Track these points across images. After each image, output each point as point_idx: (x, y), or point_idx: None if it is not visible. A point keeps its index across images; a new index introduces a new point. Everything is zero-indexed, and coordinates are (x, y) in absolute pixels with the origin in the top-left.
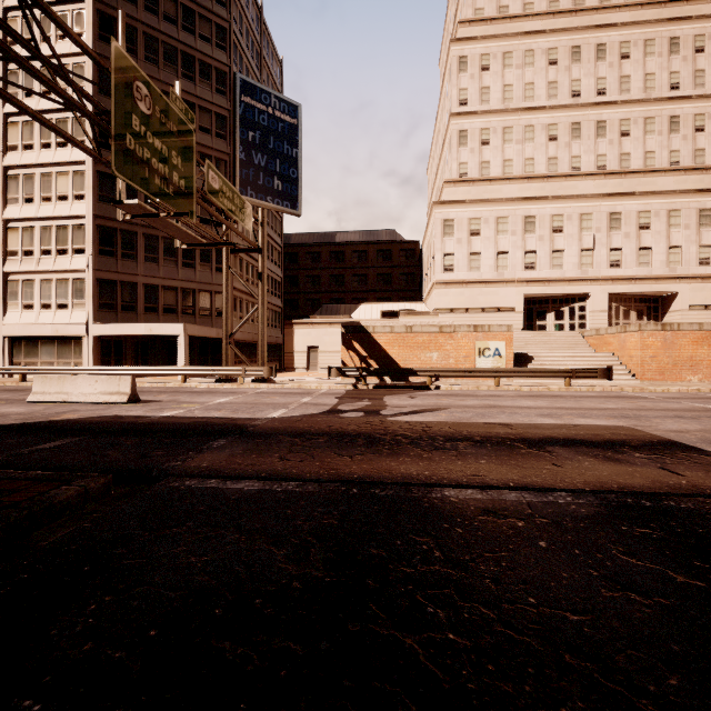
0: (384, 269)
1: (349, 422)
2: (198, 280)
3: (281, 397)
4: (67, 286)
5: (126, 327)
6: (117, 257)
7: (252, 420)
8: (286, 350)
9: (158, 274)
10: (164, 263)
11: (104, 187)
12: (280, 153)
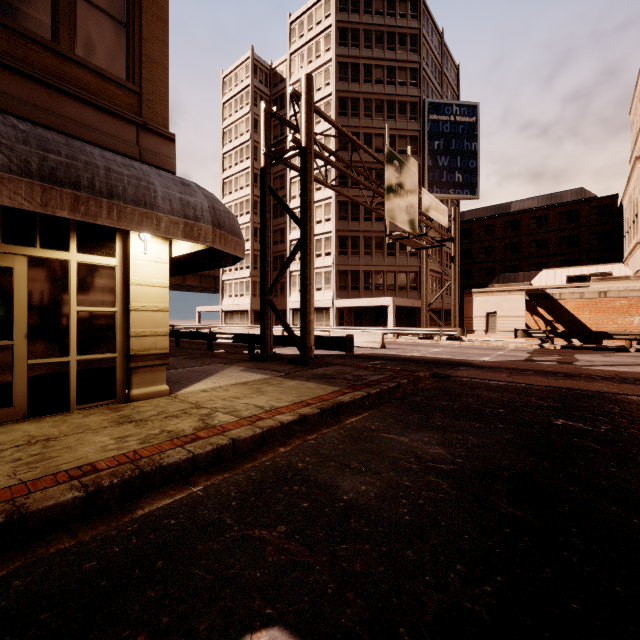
0: (569, 231)
1: (546, 366)
2: (397, 264)
3: (478, 350)
4: (321, 276)
5: (355, 301)
6: (348, 255)
7: (471, 361)
8: (465, 315)
9: (372, 263)
10: (375, 255)
11: (341, 210)
12: (460, 151)
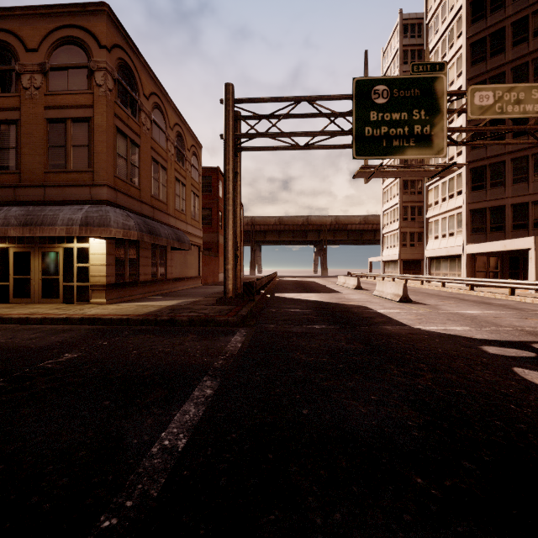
0: None
1: (443, 350)
2: None
3: None
4: (453, 219)
5: (486, 245)
6: (485, 188)
7: (394, 325)
8: None
9: (526, 192)
10: (535, 179)
11: (475, 136)
12: None
